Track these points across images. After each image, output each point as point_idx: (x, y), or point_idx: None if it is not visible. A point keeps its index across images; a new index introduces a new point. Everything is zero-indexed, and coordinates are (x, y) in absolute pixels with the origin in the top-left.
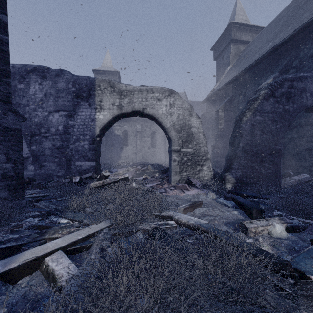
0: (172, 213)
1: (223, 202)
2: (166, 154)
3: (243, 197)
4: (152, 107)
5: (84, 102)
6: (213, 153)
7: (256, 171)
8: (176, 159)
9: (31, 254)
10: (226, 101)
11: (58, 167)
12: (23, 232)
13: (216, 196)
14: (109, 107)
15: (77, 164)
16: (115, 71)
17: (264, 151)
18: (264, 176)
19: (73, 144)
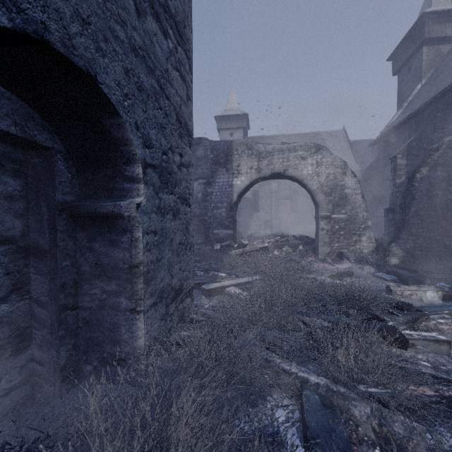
0: (317, 277)
1: (381, 276)
2: (314, 222)
3: (411, 273)
4: (295, 168)
5: (221, 168)
6: (388, 220)
7: (436, 243)
8: (324, 227)
9: (217, 284)
10: (409, 142)
11: (197, 234)
12: (200, 277)
13: (374, 270)
14: (247, 172)
15: (214, 232)
16: (242, 114)
17: (450, 216)
18: (450, 249)
19: (211, 212)
